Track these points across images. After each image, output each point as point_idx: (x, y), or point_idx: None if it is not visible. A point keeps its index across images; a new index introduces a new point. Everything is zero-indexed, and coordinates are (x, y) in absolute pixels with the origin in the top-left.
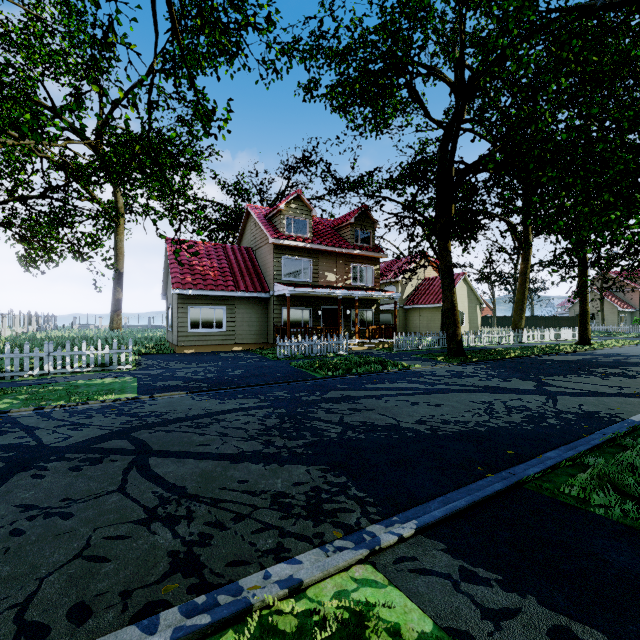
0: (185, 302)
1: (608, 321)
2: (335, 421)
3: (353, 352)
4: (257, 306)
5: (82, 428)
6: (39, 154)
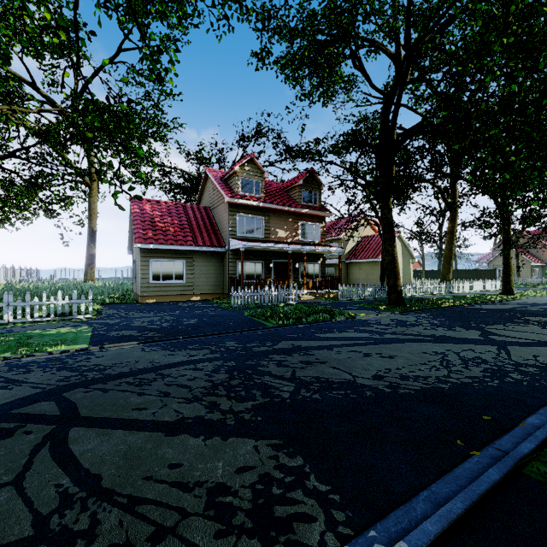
0: (147, 256)
1: (522, 274)
2: (287, 376)
3: (302, 301)
4: (214, 259)
5: (13, 386)
6: (15, 121)
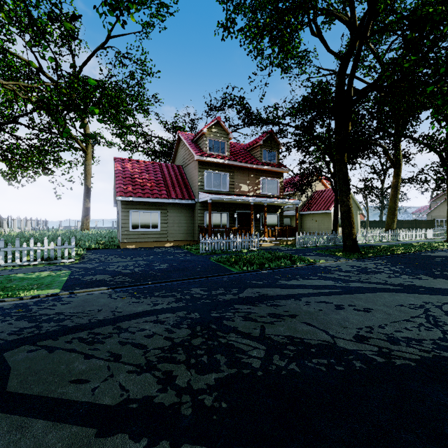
0: (127, 207)
1: None
2: (255, 335)
3: (263, 248)
4: (185, 211)
5: None
6: (21, 96)
